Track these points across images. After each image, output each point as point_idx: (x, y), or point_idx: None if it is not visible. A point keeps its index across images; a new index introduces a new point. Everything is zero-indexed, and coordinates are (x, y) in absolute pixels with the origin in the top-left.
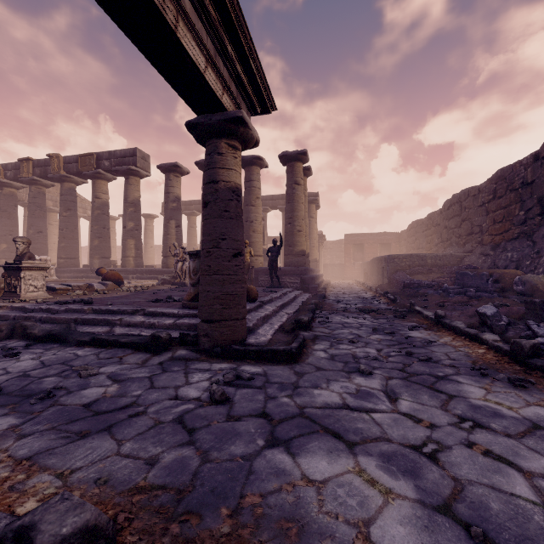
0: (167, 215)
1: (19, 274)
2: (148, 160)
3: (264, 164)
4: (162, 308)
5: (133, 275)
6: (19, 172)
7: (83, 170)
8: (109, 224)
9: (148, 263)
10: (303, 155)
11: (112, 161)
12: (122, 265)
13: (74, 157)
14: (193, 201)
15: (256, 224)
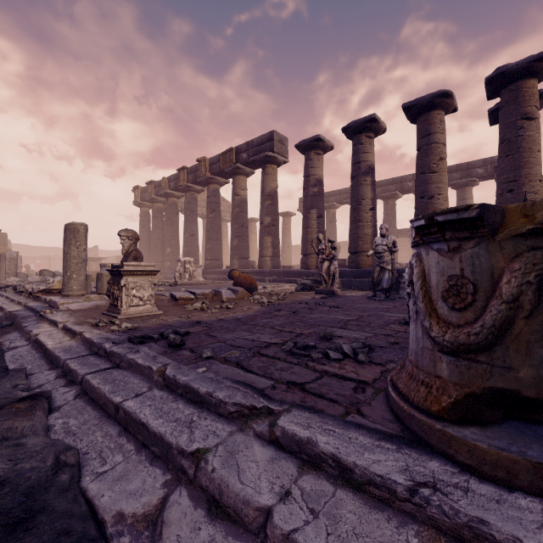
0: (306, 204)
1: (120, 280)
2: (285, 143)
3: (453, 104)
4: (330, 425)
5: (270, 278)
6: (178, 182)
7: (224, 168)
8: (247, 222)
9: (285, 264)
10: (542, 62)
11: (249, 151)
12: (259, 266)
13: (217, 157)
14: (332, 192)
15: (439, 200)
